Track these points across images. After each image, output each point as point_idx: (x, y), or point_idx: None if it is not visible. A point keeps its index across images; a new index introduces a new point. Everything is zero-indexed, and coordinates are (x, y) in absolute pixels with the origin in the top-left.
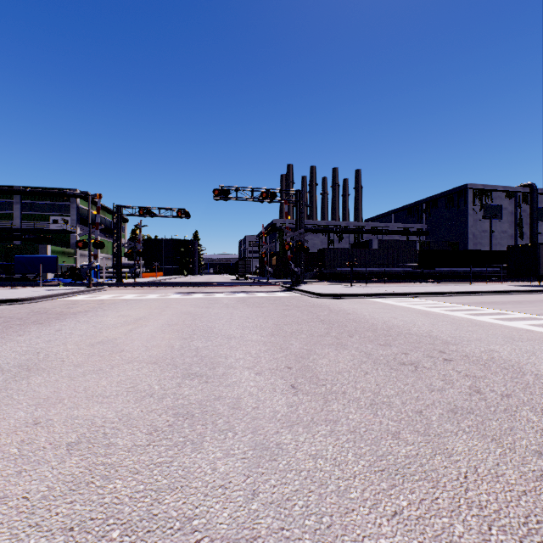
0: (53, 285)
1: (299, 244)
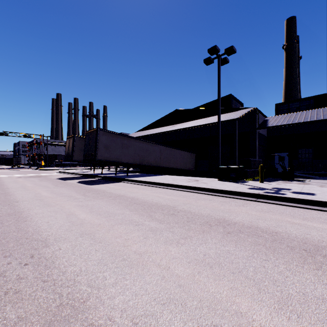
0: None
1: (40, 154)
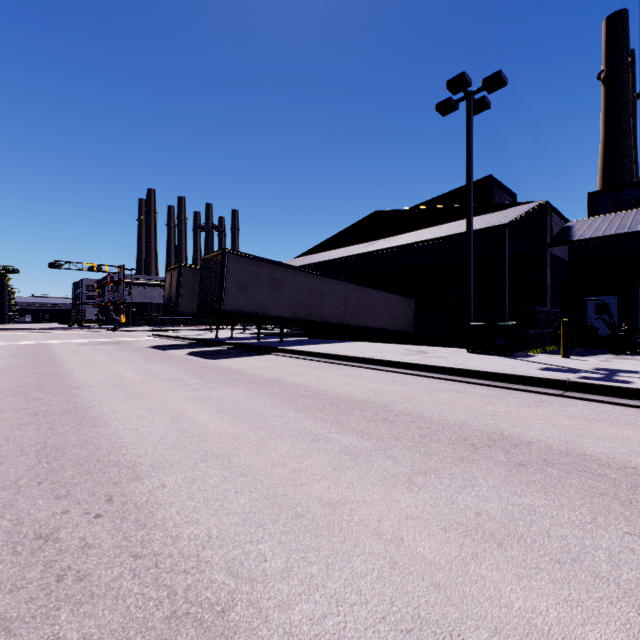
0: None
1: (119, 302)
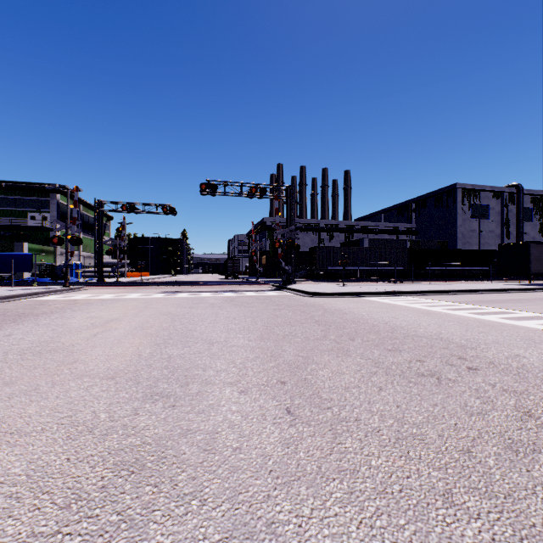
0: (26, 284)
1: (289, 242)
